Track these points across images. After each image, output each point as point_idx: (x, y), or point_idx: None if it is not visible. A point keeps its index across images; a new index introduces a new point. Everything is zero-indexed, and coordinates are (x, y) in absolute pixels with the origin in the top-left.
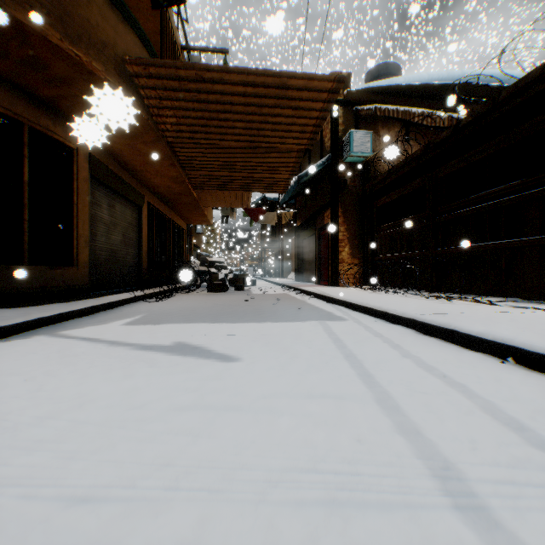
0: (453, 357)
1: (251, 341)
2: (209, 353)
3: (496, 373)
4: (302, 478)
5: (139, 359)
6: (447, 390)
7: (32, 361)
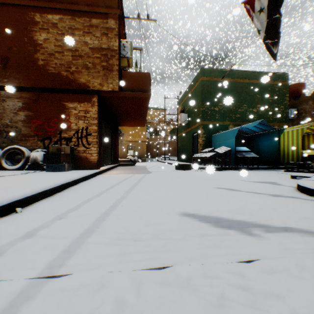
0: (34, 215)
1: (184, 239)
2: (207, 220)
3: (50, 206)
4: (153, 191)
5: (246, 214)
6: (94, 200)
7: (311, 213)
